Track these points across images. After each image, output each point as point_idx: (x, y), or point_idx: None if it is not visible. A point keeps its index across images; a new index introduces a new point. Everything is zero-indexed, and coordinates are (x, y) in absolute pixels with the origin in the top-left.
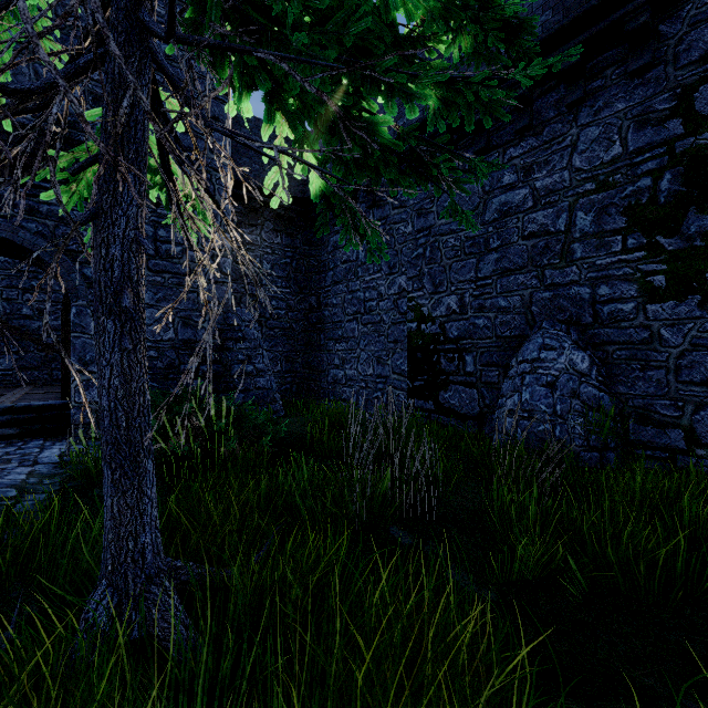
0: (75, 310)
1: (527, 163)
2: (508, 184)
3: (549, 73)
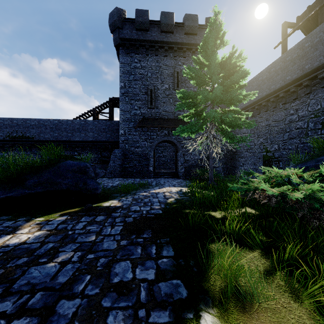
0: (180, 153)
1: (296, 108)
2: (291, 113)
3: (301, 84)
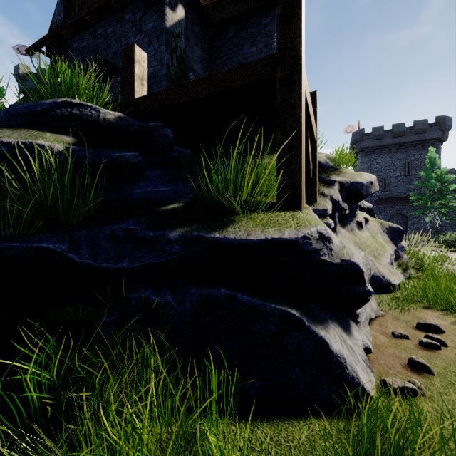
0: (410, 222)
1: None
2: None
3: None
